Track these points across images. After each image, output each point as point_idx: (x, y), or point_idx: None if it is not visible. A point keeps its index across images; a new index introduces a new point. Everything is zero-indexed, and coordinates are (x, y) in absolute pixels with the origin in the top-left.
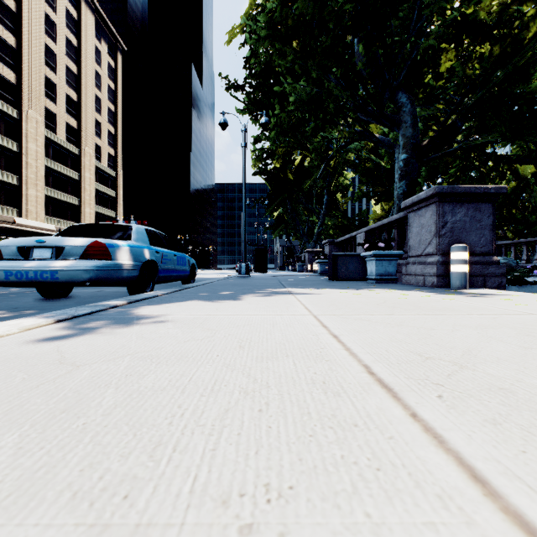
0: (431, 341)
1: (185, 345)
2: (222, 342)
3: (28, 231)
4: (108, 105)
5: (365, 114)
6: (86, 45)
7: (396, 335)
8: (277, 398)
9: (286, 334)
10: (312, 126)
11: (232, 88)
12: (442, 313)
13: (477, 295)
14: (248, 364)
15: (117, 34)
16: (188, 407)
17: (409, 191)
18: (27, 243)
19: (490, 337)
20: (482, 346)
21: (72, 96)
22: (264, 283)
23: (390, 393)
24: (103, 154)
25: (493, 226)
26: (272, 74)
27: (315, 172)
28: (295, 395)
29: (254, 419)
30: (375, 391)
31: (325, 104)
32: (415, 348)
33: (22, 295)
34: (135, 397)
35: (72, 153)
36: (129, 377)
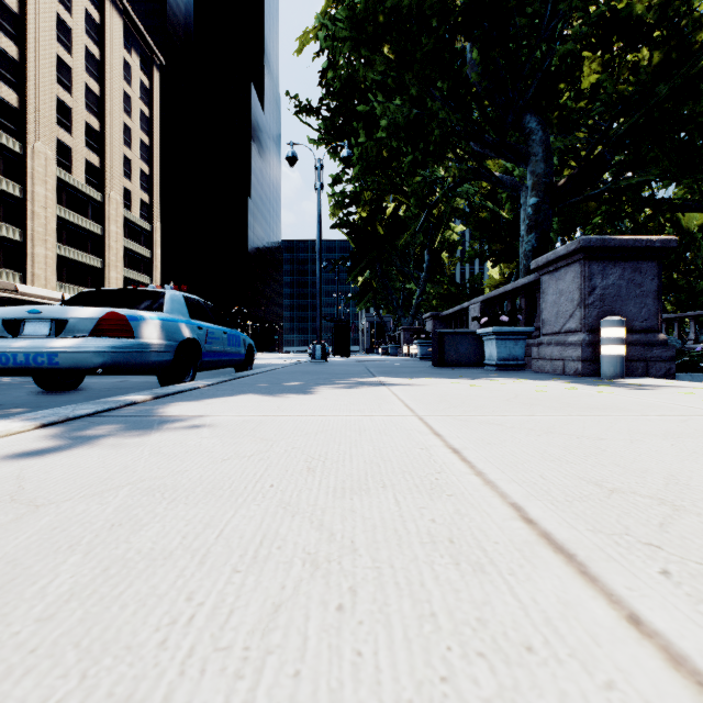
0: (607, 460)
1: (222, 466)
2: (281, 461)
3: (34, 302)
4: (141, 136)
5: (481, 144)
6: (112, 58)
7: (548, 448)
8: (370, 576)
9: (380, 447)
10: (410, 160)
11: (303, 111)
12: (604, 413)
13: (643, 387)
14: (321, 502)
15: (152, 44)
16: (205, 599)
17: (541, 247)
18: (15, 315)
19: (694, 453)
20: (690, 469)
21: (93, 124)
22: (346, 370)
23: (573, 564)
24: (134, 201)
25: (659, 292)
26: (356, 92)
27: (412, 224)
28: (404, 570)
29: (328, 630)
30: (545, 560)
31: (428, 129)
32: (586, 472)
33: (15, 387)
34: (113, 574)
35: (93, 199)
36: (116, 528)
